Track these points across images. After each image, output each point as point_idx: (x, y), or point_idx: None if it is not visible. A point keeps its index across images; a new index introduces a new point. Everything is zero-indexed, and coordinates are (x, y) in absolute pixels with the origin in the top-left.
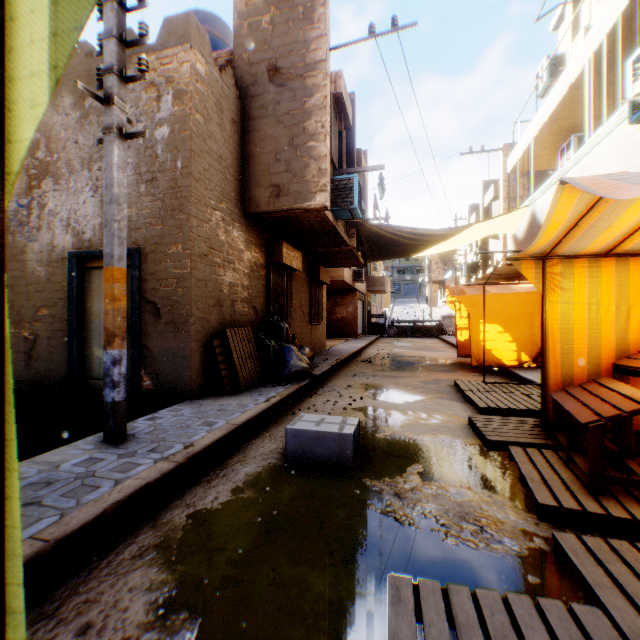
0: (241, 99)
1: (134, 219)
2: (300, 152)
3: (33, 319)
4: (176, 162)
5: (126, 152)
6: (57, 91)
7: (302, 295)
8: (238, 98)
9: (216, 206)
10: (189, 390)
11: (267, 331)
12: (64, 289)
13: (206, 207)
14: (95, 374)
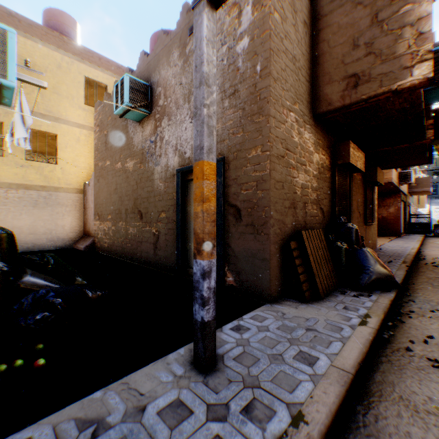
0: (310, 3)
1: (219, 133)
2: (386, 26)
3: (157, 220)
4: (255, 67)
5: (215, 25)
6: (169, 51)
7: (358, 196)
8: (308, 1)
9: (290, 107)
10: (268, 293)
11: (333, 232)
12: (173, 198)
13: (282, 108)
14: (192, 264)
